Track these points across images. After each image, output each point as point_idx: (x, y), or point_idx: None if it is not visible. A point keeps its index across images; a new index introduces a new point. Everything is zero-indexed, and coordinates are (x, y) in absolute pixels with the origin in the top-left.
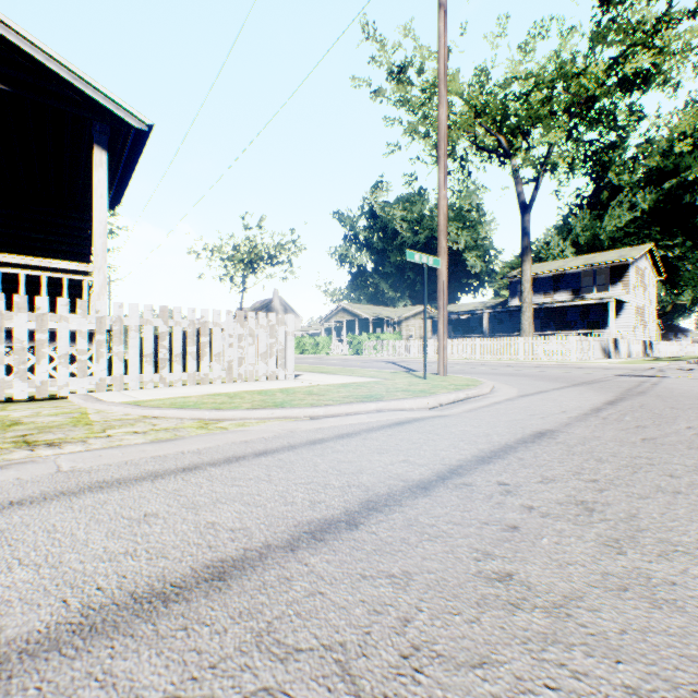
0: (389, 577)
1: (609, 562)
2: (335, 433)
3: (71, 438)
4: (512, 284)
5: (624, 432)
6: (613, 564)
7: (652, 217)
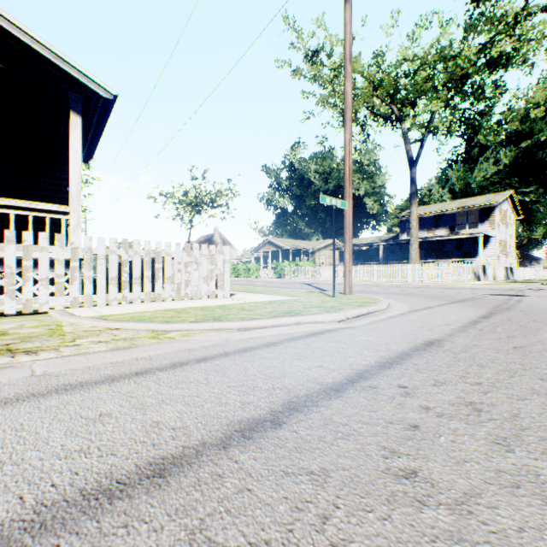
0: (309, 474)
1: (500, 459)
2: (262, 342)
3: (46, 347)
4: (401, 222)
5: (498, 341)
6: (504, 461)
7: (512, 170)
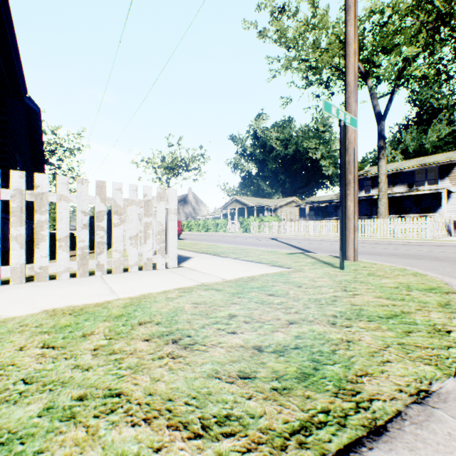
0: None
1: None
2: None
3: None
4: (359, 180)
5: None
6: None
7: None
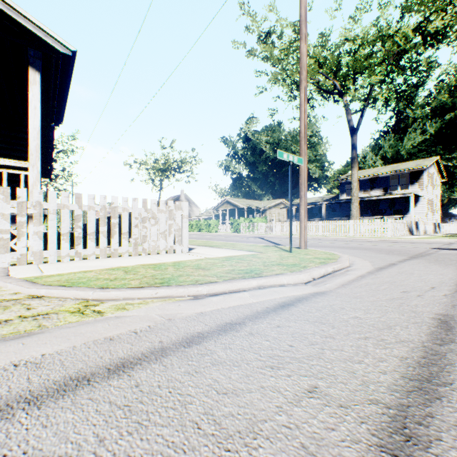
0: None
1: None
2: (217, 322)
3: None
4: (341, 184)
5: None
6: None
7: (437, 139)
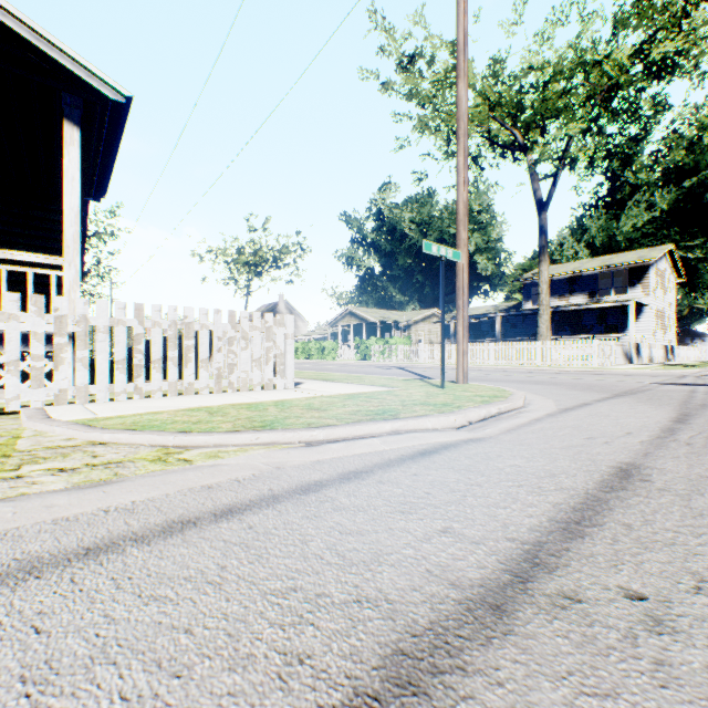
0: None
1: None
2: (338, 471)
3: None
4: (525, 286)
5: None
6: None
7: (671, 217)
